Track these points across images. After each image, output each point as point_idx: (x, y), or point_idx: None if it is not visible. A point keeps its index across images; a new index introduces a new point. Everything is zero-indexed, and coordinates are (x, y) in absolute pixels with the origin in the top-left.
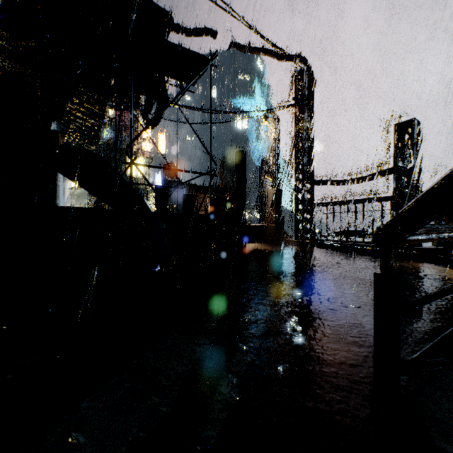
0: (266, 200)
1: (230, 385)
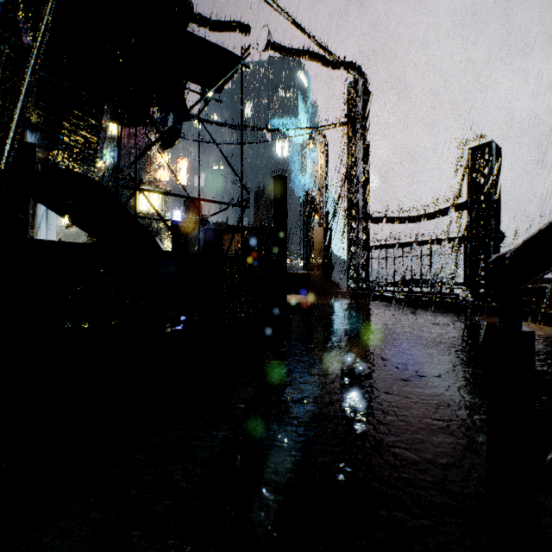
0: (311, 242)
1: (263, 509)
